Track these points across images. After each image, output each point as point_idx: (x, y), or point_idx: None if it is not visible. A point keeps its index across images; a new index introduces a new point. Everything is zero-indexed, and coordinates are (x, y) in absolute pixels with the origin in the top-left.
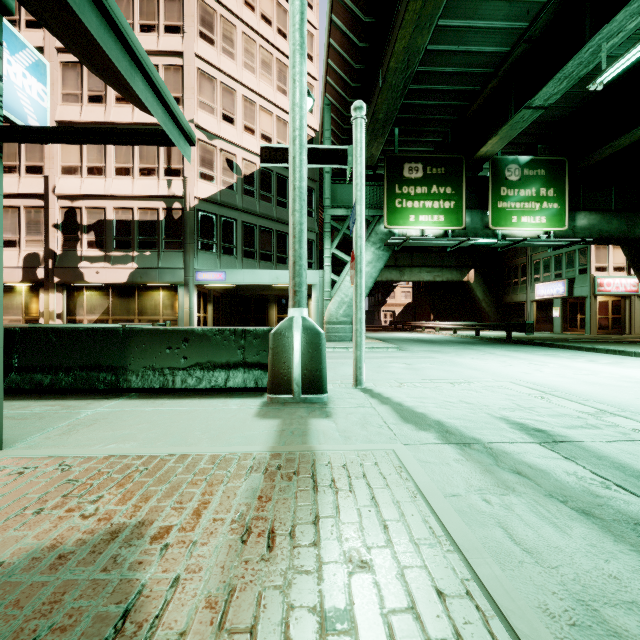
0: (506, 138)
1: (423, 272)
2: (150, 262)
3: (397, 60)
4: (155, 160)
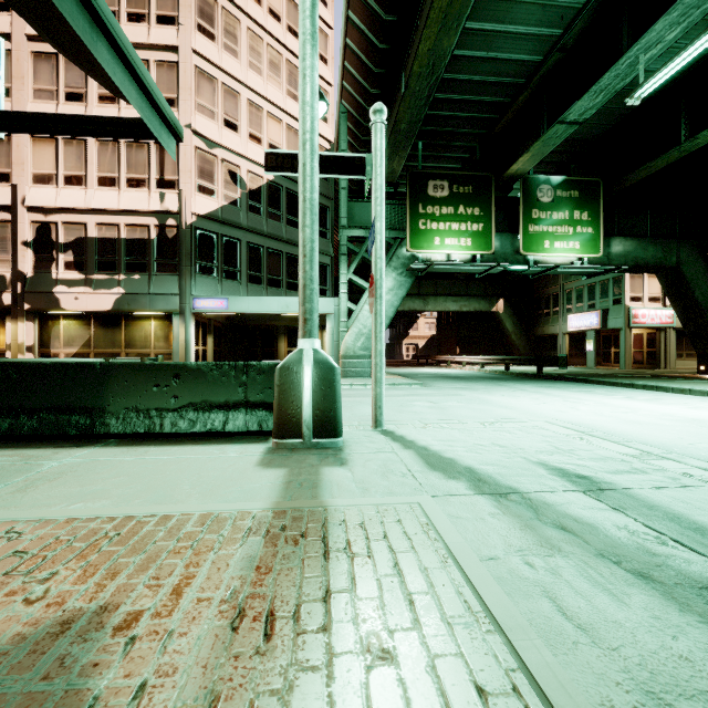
0: (538, 155)
1: (449, 301)
2: (139, 287)
3: (421, 64)
4: (145, 170)
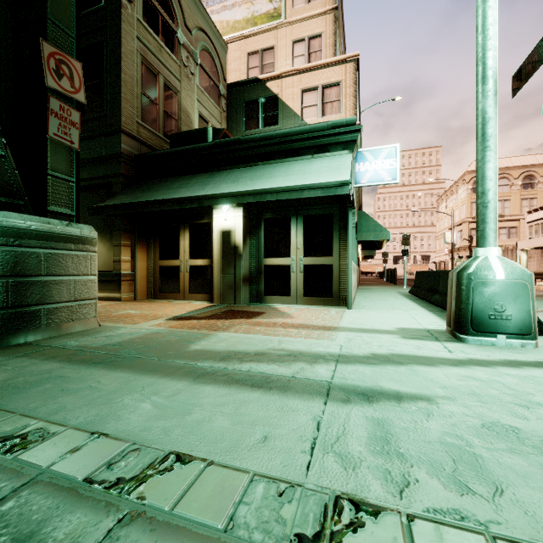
0: None
1: None
2: None
3: None
4: None
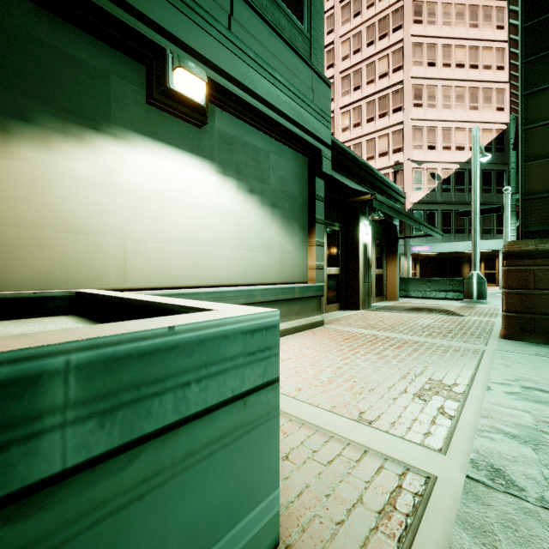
0: None
1: None
2: None
3: None
4: None
